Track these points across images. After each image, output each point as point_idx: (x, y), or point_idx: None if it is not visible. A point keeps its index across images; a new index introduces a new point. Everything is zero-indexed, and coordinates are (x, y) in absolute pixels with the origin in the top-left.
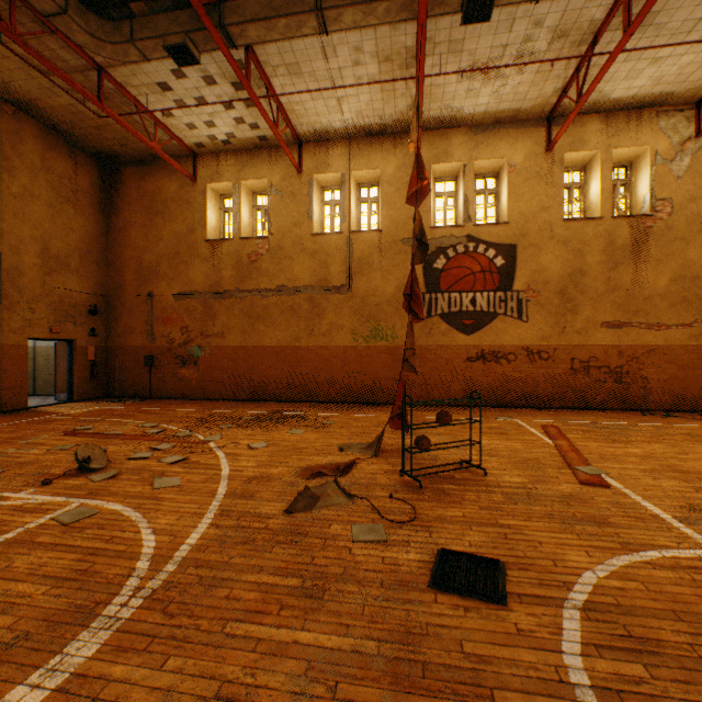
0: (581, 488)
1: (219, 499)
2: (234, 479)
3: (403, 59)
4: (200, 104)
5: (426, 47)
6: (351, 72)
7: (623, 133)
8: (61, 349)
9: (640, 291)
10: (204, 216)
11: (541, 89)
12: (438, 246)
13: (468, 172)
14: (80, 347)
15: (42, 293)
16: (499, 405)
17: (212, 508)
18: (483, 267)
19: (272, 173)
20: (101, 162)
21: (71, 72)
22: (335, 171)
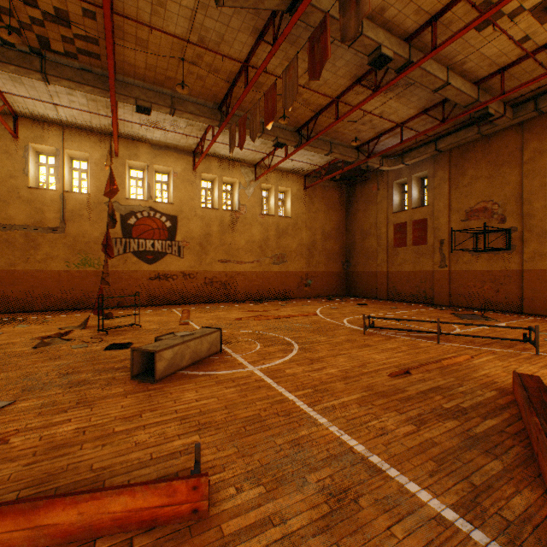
0: (179, 326)
1: None
2: None
3: (104, 104)
4: None
5: (119, 104)
6: (67, 97)
7: (228, 170)
8: None
9: (234, 246)
10: None
11: (187, 141)
12: (131, 210)
13: (151, 170)
14: None
15: None
16: (169, 304)
17: None
18: (159, 226)
19: None
20: None
21: None
22: (50, 145)
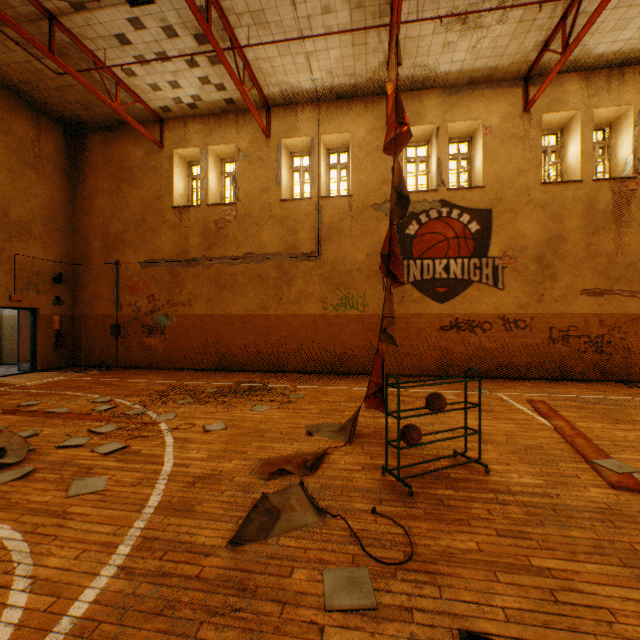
0: (617, 496)
1: (146, 516)
2: (174, 480)
3: (376, 5)
4: (160, 58)
5: None
6: (321, 22)
7: (604, 92)
8: (24, 318)
9: (622, 257)
10: (171, 183)
11: (521, 43)
12: (410, 211)
13: (442, 135)
14: (44, 315)
15: None
16: (474, 375)
17: (131, 534)
18: (457, 232)
19: (240, 138)
20: (67, 129)
21: (22, 22)
22: (303, 135)
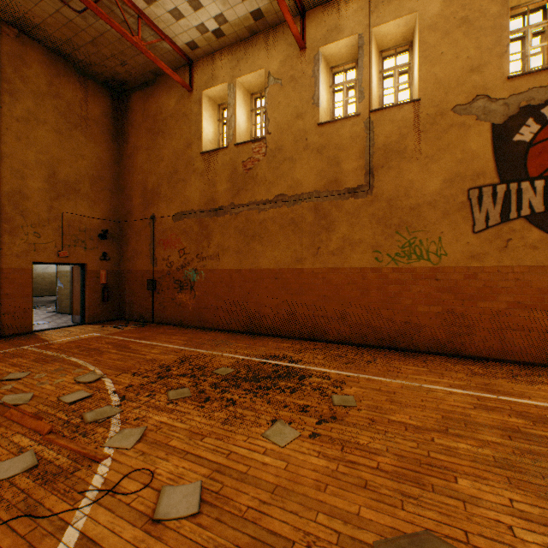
0: None
1: None
2: None
3: None
4: None
5: None
6: None
7: None
8: (76, 273)
9: None
10: (199, 127)
11: None
12: (522, 105)
13: None
14: (91, 271)
15: (48, 217)
16: None
17: None
18: None
19: (269, 60)
20: (113, 92)
21: None
22: (348, 35)
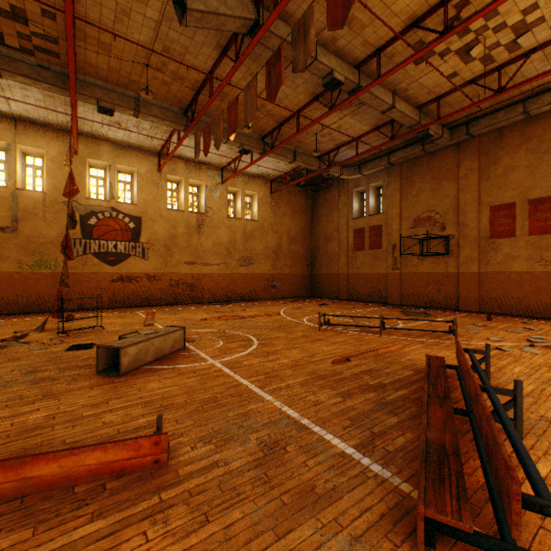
0: (143, 327)
1: None
2: None
3: (63, 101)
4: None
5: (79, 102)
6: (20, 91)
7: (194, 173)
8: None
9: (201, 248)
10: None
11: (152, 142)
12: (92, 210)
13: (113, 170)
14: None
15: None
16: (132, 306)
17: None
18: (122, 227)
19: None
20: None
21: None
22: (0, 139)
